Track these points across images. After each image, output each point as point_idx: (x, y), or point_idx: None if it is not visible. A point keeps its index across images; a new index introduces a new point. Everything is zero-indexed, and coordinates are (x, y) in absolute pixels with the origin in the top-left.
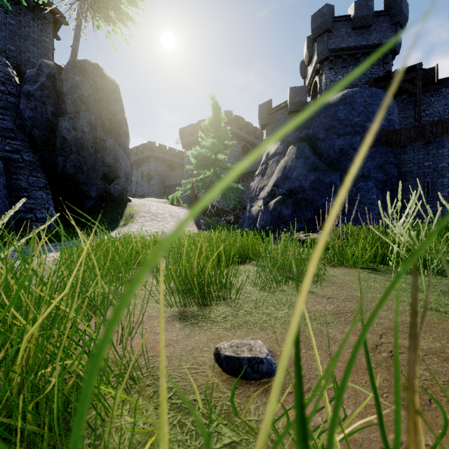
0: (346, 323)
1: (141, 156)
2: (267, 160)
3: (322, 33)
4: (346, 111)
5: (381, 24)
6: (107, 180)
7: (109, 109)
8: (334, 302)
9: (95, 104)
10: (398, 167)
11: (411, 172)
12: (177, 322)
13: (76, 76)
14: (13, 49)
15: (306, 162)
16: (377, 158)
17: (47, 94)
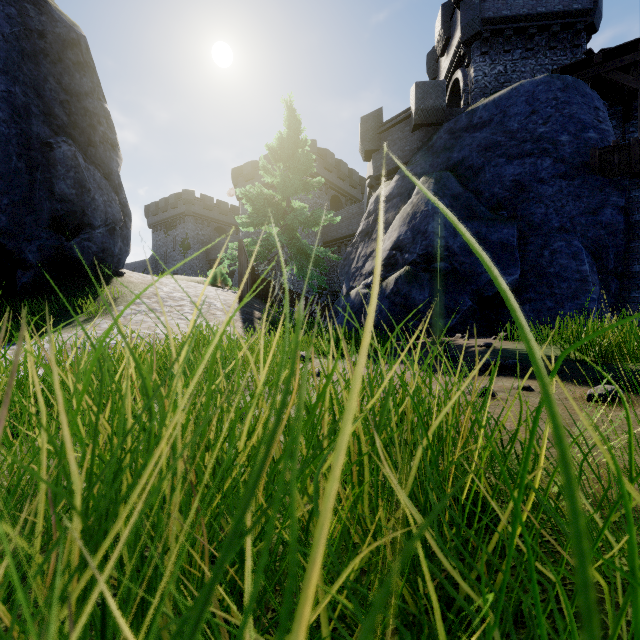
0: None
1: (172, 212)
2: (377, 207)
3: None
4: (522, 116)
5: None
6: (63, 230)
7: (63, 82)
8: None
9: (24, 63)
10: (626, 213)
11: None
12: None
13: None
14: None
15: (454, 204)
16: (585, 197)
17: None
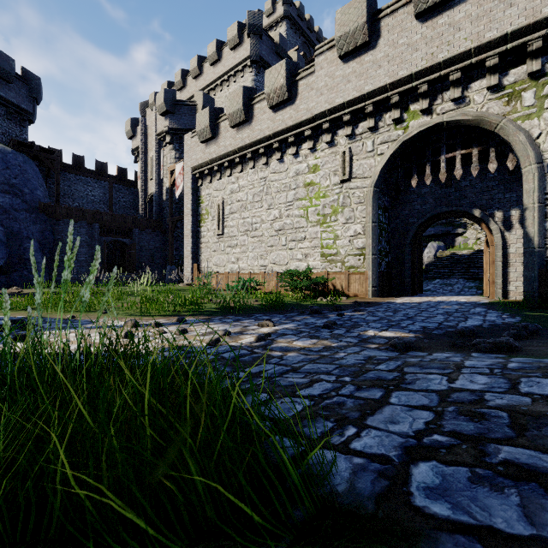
0: None
1: None
2: None
3: None
4: (1, 167)
5: (20, 88)
6: None
7: None
8: None
9: None
10: (54, 234)
11: (63, 240)
12: None
13: None
14: None
15: None
16: (38, 224)
17: None
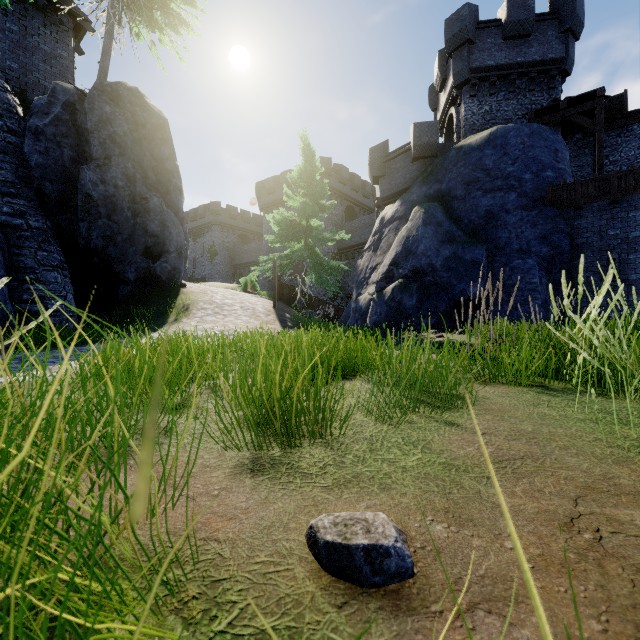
0: (517, 478)
1: (201, 222)
2: (382, 227)
3: (460, 45)
4: (496, 156)
5: (545, 32)
6: (151, 256)
7: (154, 154)
8: (492, 442)
9: (134, 147)
10: (571, 237)
11: (589, 244)
12: (247, 476)
13: (105, 105)
14: (16, 67)
15: (438, 230)
16: (540, 225)
17: (63, 131)
